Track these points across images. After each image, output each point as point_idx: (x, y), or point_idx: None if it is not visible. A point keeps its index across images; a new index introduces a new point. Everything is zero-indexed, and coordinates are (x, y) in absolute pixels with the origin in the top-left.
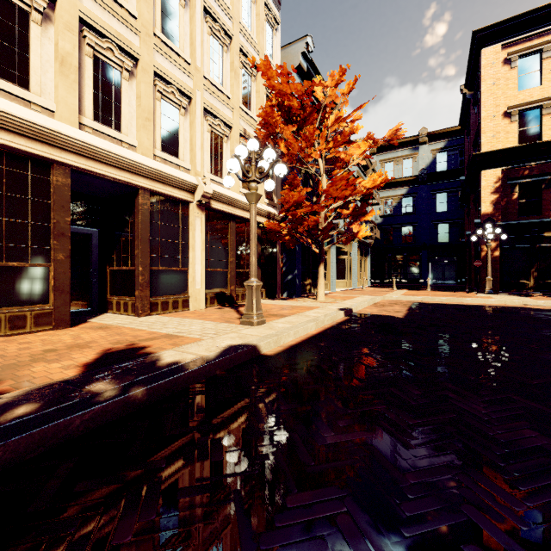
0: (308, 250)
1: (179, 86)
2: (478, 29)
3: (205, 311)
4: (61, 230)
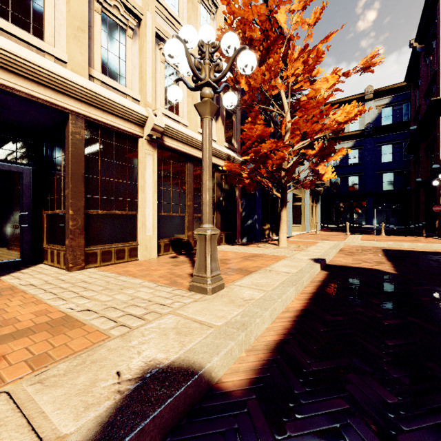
0: (267, 195)
1: (124, 1)
2: None
3: (155, 261)
4: None
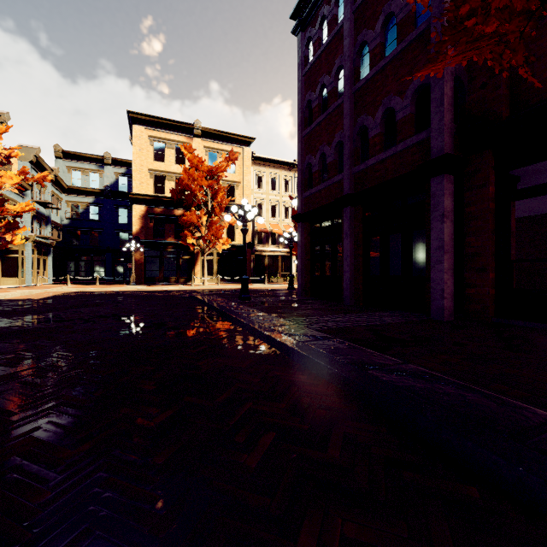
0: None
1: None
2: (130, 111)
3: None
4: None
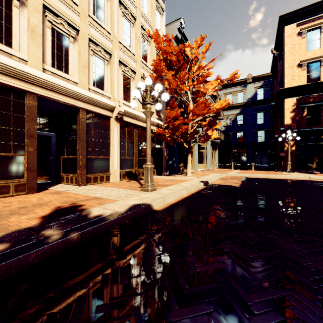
0: (181, 146)
1: (104, 47)
2: (282, 15)
3: (119, 182)
4: (31, 133)
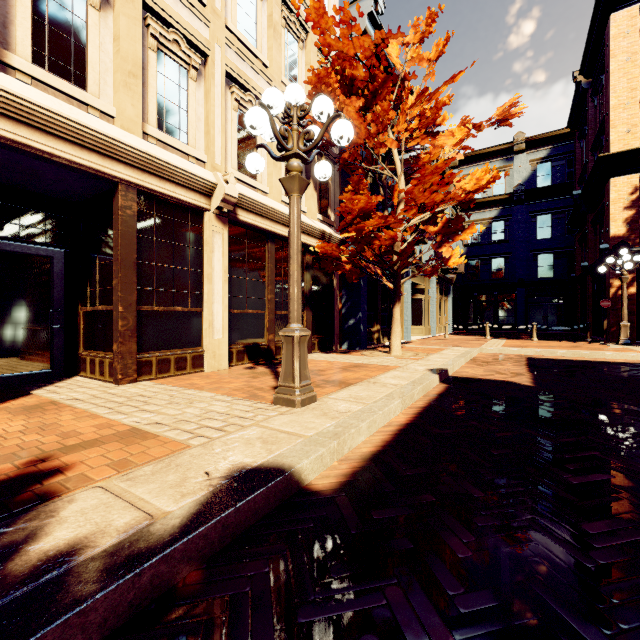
0: (376, 285)
1: (187, 33)
2: None
3: (227, 372)
4: None
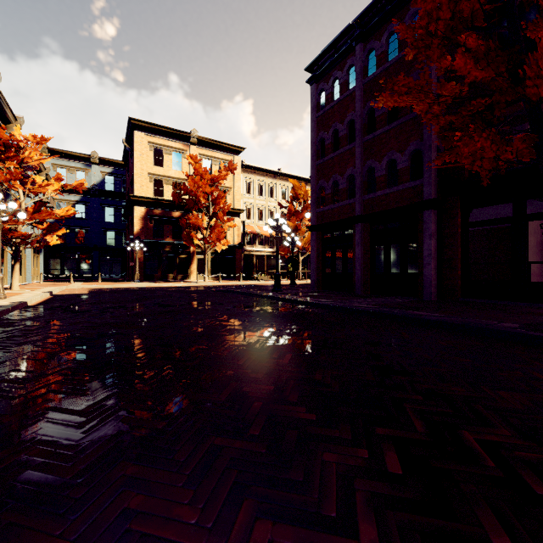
0: None
1: None
2: (132, 118)
3: None
4: None
